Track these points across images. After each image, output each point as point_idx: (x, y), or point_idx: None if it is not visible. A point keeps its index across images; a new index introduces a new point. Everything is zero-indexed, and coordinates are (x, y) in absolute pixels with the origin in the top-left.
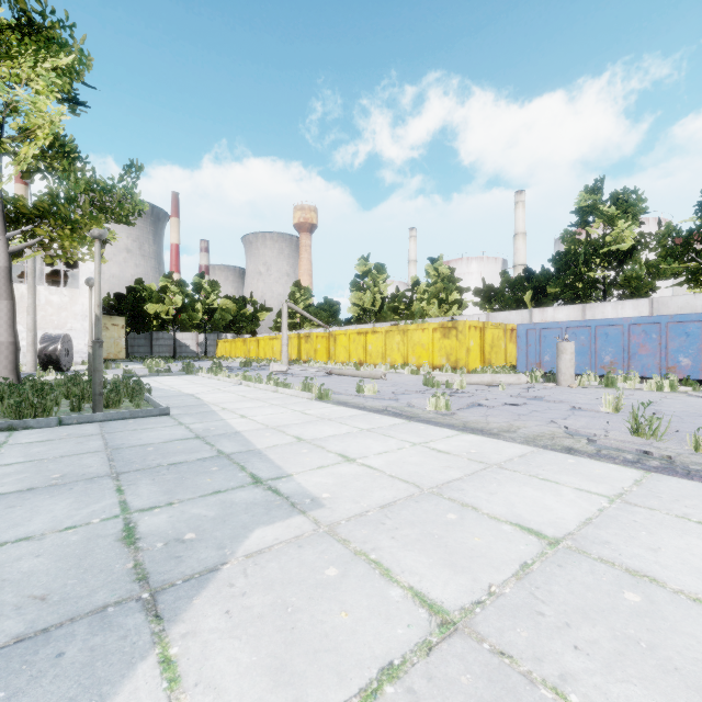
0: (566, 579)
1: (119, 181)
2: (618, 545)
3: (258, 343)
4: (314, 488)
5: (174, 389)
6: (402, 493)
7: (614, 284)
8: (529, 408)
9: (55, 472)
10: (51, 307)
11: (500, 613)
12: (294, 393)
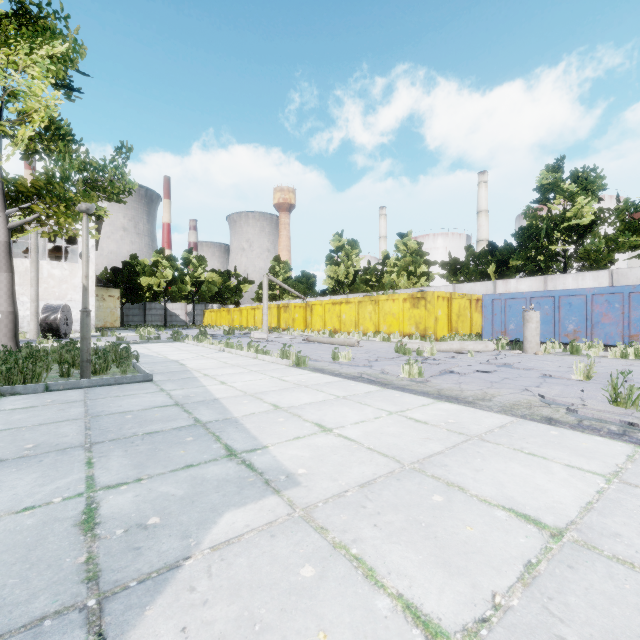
0: (582, 587)
1: (110, 161)
2: (631, 539)
3: (241, 313)
4: (289, 462)
5: (161, 356)
6: (381, 468)
7: (574, 257)
8: (500, 375)
9: (29, 441)
10: (52, 280)
11: (512, 638)
12: (273, 359)
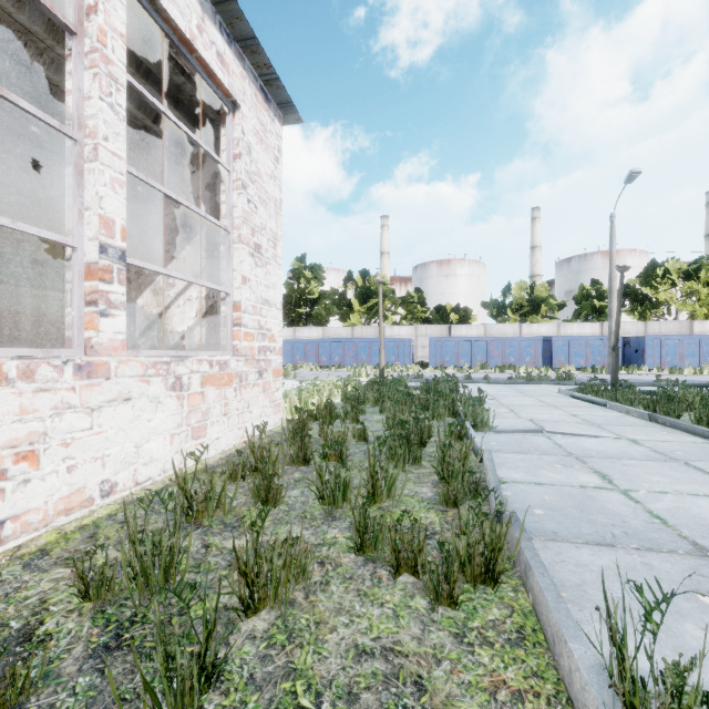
0: None
1: None
2: None
3: None
4: None
5: None
6: None
7: (311, 316)
8: None
9: None
10: None
11: None
12: None
